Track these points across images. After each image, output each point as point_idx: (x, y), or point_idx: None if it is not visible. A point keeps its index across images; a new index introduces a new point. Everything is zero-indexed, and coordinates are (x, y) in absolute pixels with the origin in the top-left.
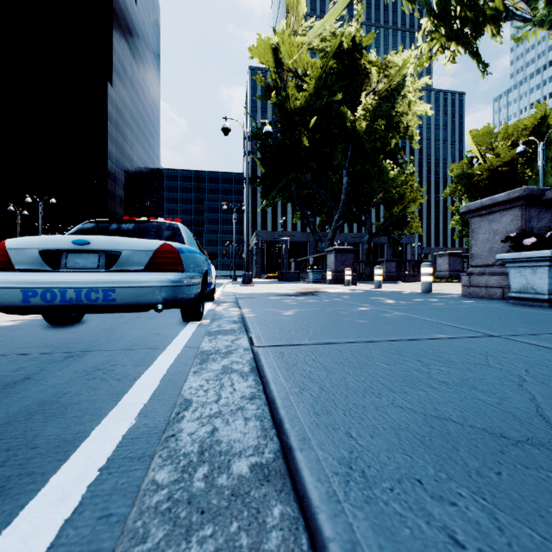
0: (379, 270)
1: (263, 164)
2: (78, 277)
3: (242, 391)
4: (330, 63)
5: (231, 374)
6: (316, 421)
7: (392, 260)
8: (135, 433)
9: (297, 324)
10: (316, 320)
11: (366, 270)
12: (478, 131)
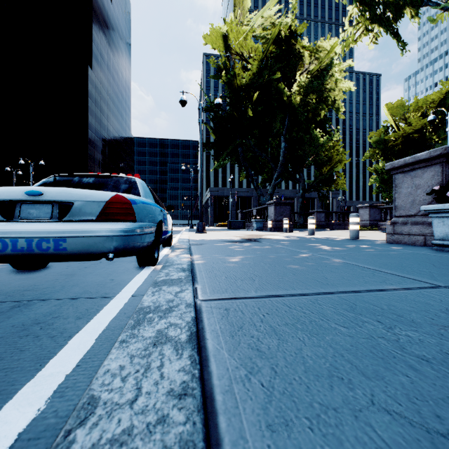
0: (312, 220)
1: (215, 132)
2: (30, 227)
3: (172, 378)
4: (270, 48)
5: (164, 346)
6: (271, 447)
7: (321, 212)
8: (37, 428)
9: (243, 272)
10: (260, 267)
11: (300, 219)
12: (393, 104)
